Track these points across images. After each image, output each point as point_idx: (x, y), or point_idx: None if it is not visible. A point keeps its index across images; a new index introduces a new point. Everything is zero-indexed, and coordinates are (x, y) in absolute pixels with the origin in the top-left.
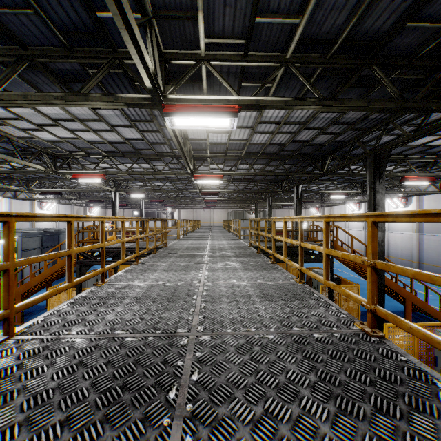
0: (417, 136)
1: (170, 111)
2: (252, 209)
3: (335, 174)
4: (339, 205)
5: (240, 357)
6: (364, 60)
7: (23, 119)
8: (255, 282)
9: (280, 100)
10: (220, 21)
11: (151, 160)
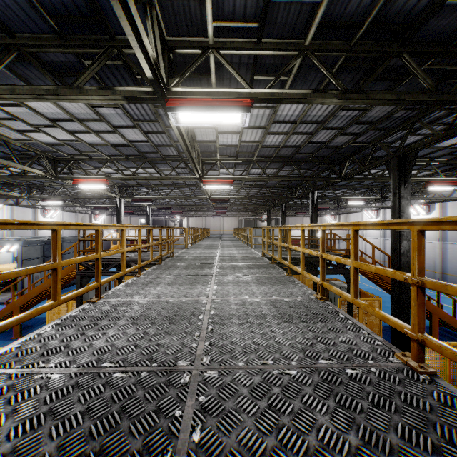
0: (448, 135)
1: (174, 106)
2: (264, 216)
3: (354, 179)
4: (356, 212)
5: (256, 404)
6: (393, 48)
7: (18, 119)
8: (270, 298)
9: (298, 93)
10: (230, 0)
11: (157, 165)
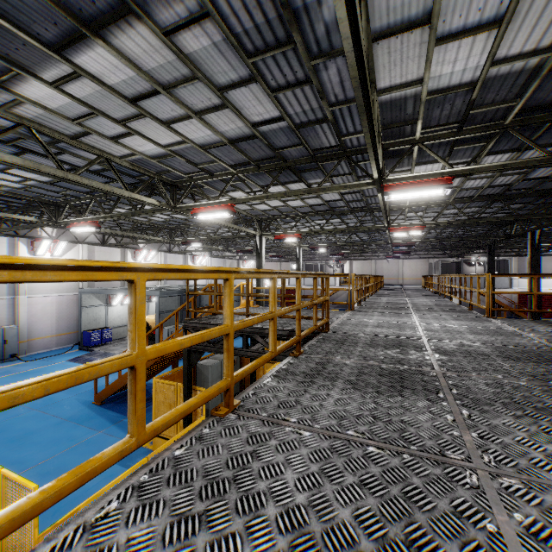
0: None
1: None
2: (474, 257)
3: None
4: None
5: None
6: None
7: (95, 112)
8: None
9: None
10: None
11: (303, 174)
